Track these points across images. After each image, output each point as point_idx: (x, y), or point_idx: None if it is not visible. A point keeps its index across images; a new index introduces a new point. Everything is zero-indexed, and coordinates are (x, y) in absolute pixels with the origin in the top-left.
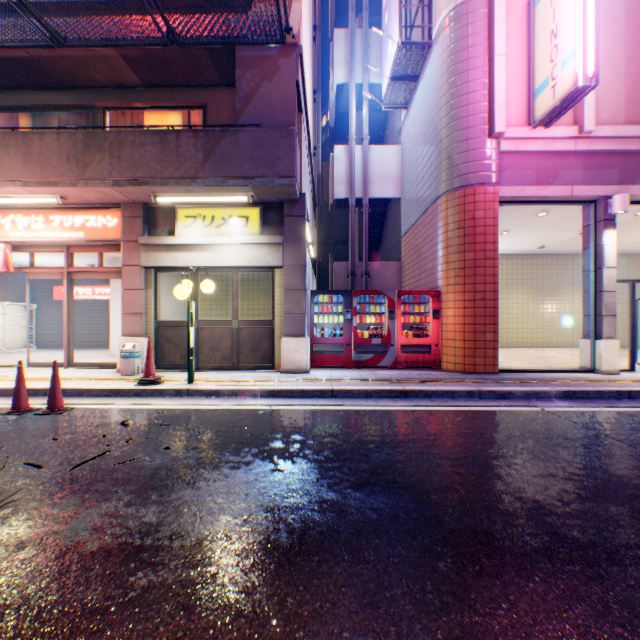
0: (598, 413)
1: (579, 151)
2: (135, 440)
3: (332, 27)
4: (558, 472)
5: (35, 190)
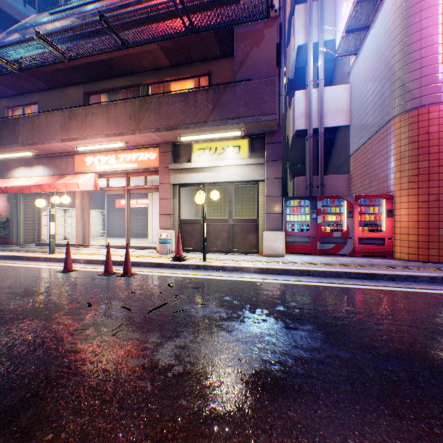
0: None
1: None
2: (180, 297)
3: (291, 6)
4: None
5: (112, 139)
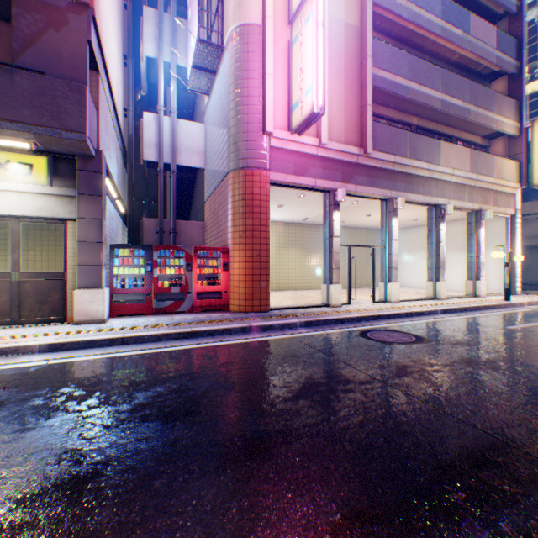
0: (322, 335)
1: (320, 156)
2: None
3: (145, 3)
4: (279, 382)
5: None
